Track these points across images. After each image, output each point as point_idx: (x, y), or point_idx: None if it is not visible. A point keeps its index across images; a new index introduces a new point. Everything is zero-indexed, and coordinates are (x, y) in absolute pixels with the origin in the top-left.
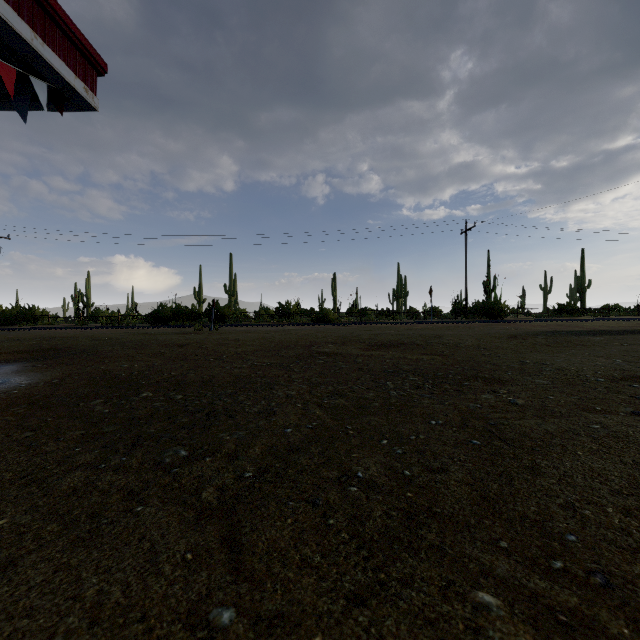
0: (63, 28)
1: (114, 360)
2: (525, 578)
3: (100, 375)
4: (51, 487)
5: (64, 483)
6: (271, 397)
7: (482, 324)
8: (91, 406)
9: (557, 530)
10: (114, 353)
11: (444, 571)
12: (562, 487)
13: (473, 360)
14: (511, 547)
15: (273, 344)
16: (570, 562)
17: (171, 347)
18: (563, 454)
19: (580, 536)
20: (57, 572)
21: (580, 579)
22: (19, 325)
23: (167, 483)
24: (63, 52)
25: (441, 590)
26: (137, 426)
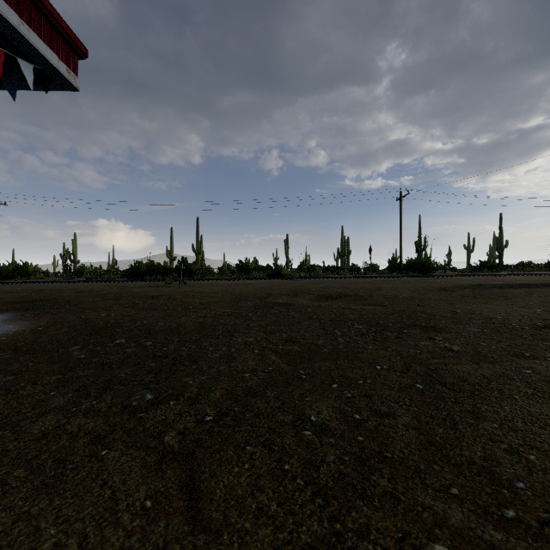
0: (47, 16)
1: (93, 310)
2: (480, 529)
3: (80, 323)
4: (23, 431)
5: (36, 427)
6: (231, 344)
7: (415, 278)
8: (69, 352)
9: (505, 476)
10: (94, 304)
11: (399, 521)
12: (504, 431)
13: (410, 310)
14: (462, 494)
15: (234, 296)
16: (522, 511)
17: (144, 298)
18: (501, 398)
19: (528, 483)
20: (17, 522)
21: (534, 530)
22: (14, 279)
23: (132, 427)
24: (47, 37)
25: (397, 542)
26: (109, 371)
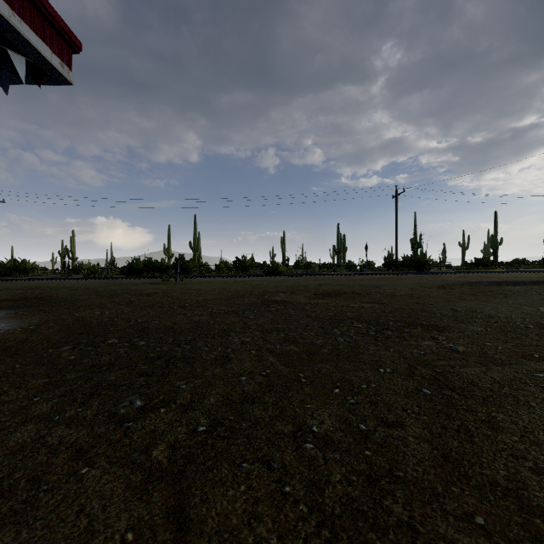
0: (40, 8)
1: (88, 308)
2: None
3: (73, 322)
4: None
5: (13, 439)
6: (227, 344)
7: (412, 275)
8: (59, 352)
9: (535, 502)
10: (89, 301)
11: None
12: (527, 446)
13: (409, 308)
14: (488, 524)
15: (230, 293)
16: None
17: (140, 296)
18: (517, 406)
19: None
20: None
21: None
22: (12, 276)
23: (118, 439)
24: (40, 30)
25: None
26: (98, 373)
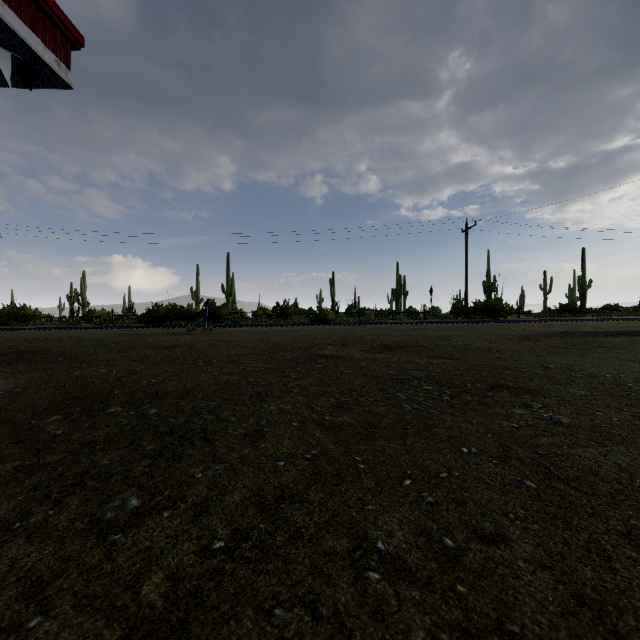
0: None
1: (92, 364)
2: None
3: (70, 382)
4: None
5: None
6: (261, 413)
7: (486, 324)
8: (42, 425)
9: None
10: (94, 356)
11: None
12: None
13: (489, 364)
14: None
15: (269, 346)
16: None
17: (158, 349)
18: None
19: None
20: None
21: None
22: (10, 325)
23: (95, 563)
24: (29, 17)
25: None
26: (89, 455)
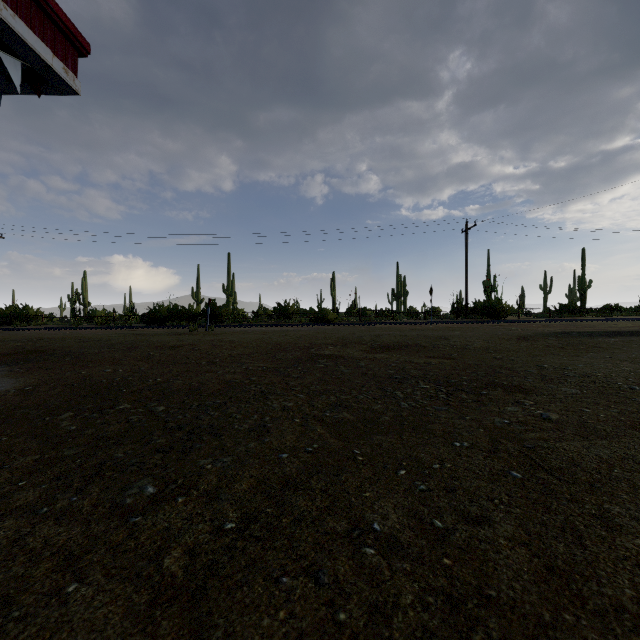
0: (38, 0)
1: (98, 364)
2: None
3: (79, 381)
4: None
5: None
6: (265, 410)
7: (485, 324)
8: (57, 421)
9: None
10: (100, 356)
11: None
12: None
13: (485, 364)
14: None
15: (270, 346)
16: None
17: (162, 349)
18: (635, 494)
19: None
20: None
21: None
22: (12, 325)
23: (120, 541)
24: (39, 27)
25: None
26: (104, 448)
